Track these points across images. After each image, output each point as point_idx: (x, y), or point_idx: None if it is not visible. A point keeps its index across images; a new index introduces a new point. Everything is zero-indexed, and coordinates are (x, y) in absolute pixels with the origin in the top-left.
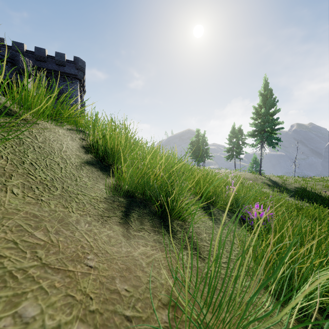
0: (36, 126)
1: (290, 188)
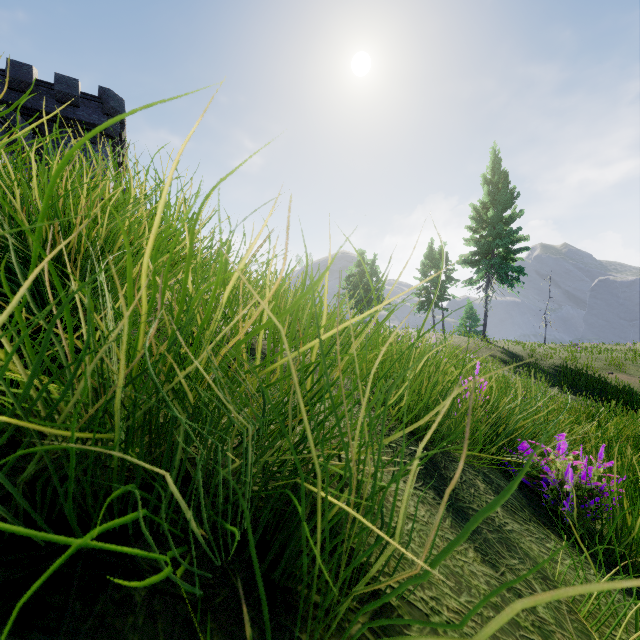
0: None
1: (545, 368)
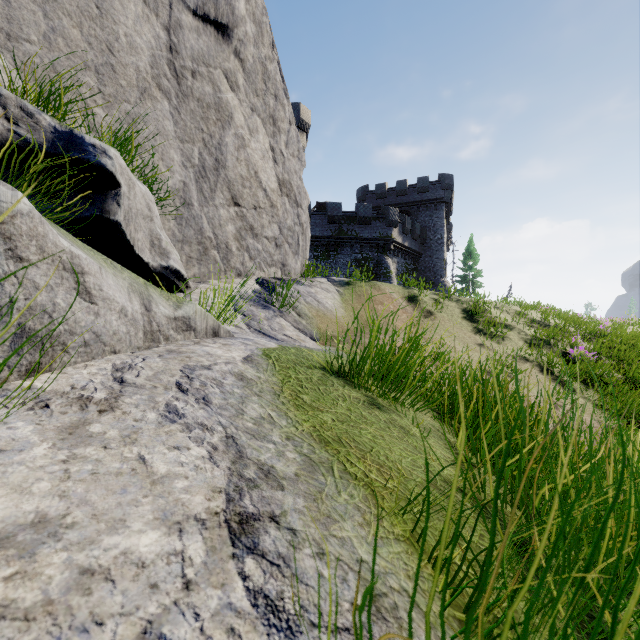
0: (446, 305)
1: None
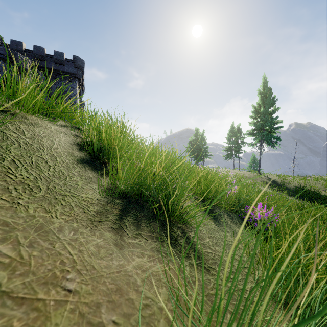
0: (25, 121)
1: (289, 187)
